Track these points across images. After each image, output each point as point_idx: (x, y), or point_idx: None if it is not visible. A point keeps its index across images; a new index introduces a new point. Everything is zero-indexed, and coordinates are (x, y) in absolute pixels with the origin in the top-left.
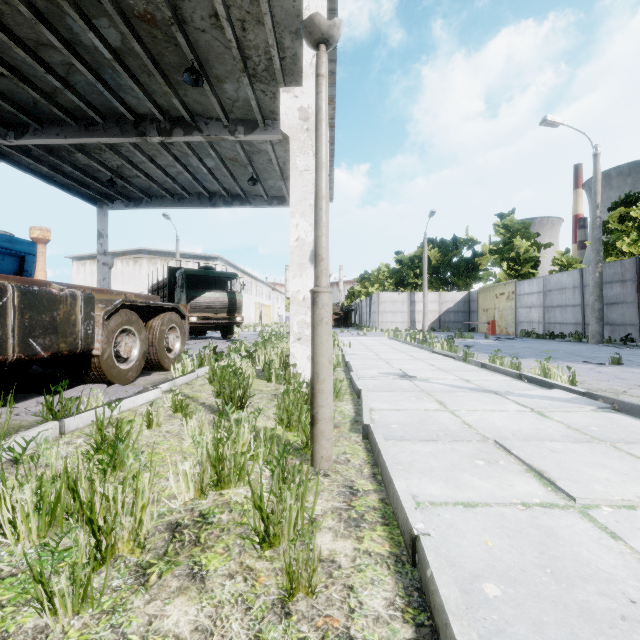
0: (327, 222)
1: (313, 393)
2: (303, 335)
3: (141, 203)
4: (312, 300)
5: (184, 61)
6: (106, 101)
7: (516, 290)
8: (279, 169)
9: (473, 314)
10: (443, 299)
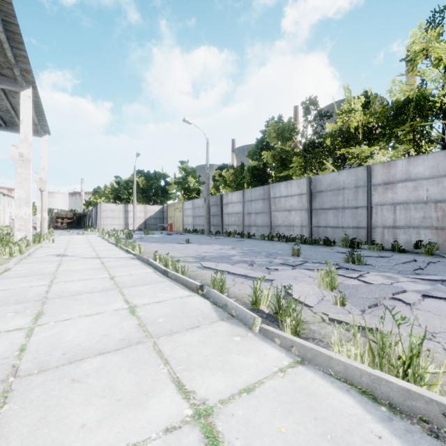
0: None
1: None
2: None
3: None
4: None
5: None
6: None
7: (183, 206)
8: None
9: (165, 219)
10: (147, 210)
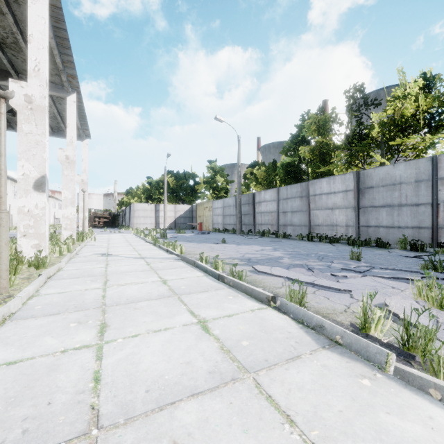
0: (5, 180)
1: None
2: (28, 233)
3: None
4: None
5: None
6: None
7: (212, 205)
8: None
9: (194, 219)
10: (177, 209)
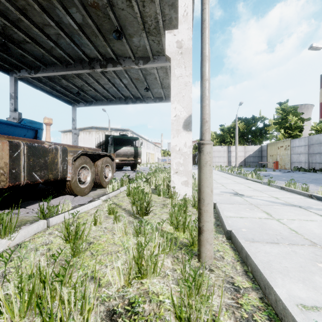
0: (209, 96)
1: (200, 212)
2: (179, 170)
3: (92, 103)
4: (199, 149)
5: (113, 27)
6: (75, 52)
7: (290, 144)
8: (160, 82)
9: (264, 158)
10: (246, 150)
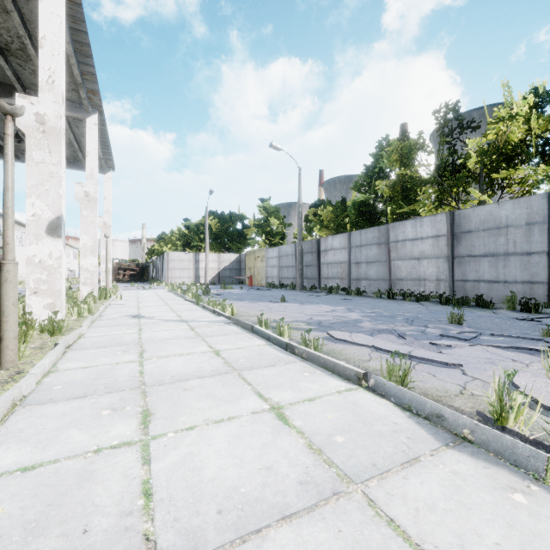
0: (12, 222)
1: (0, 323)
2: (39, 289)
3: None
4: (0, 268)
5: None
6: None
7: (266, 255)
8: None
9: (242, 271)
10: (221, 259)
